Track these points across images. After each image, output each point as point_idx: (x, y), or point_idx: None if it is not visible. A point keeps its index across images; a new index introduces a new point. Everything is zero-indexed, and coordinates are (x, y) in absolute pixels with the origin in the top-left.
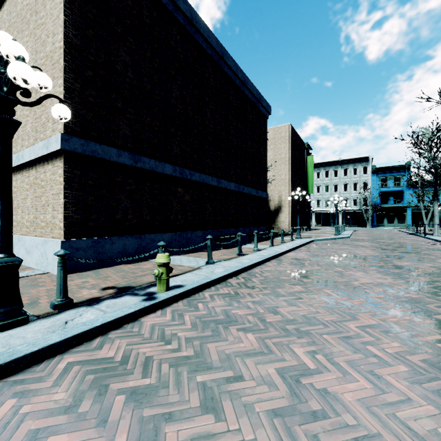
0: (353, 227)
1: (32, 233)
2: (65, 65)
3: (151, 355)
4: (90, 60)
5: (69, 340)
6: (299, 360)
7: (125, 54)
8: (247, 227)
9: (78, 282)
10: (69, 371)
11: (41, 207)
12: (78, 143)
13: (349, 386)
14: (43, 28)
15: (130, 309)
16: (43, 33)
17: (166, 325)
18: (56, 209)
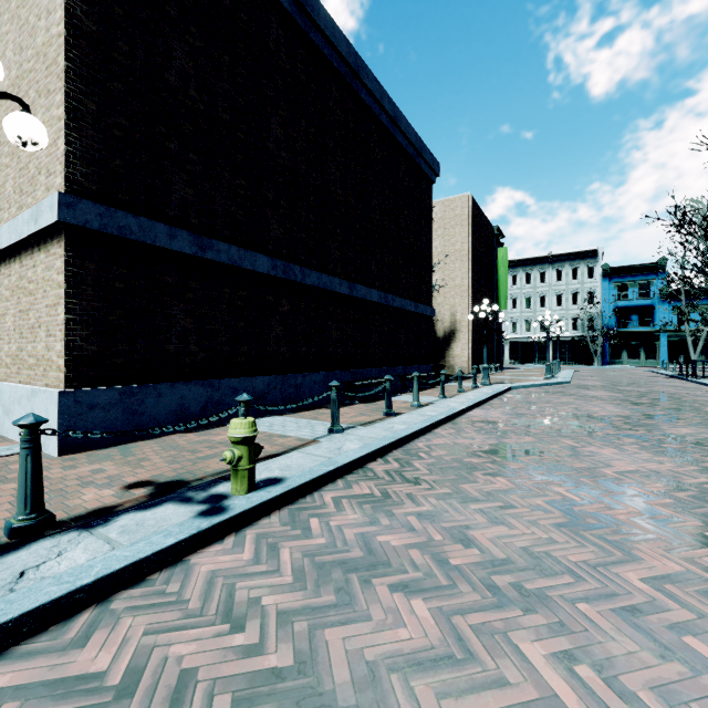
0: (572, 364)
1: (14, 376)
2: (68, 68)
3: (193, 667)
4: (117, 61)
5: (10, 626)
6: (540, 684)
7: (184, 56)
8: (399, 366)
9: (84, 472)
10: None
11: (29, 330)
12: (92, 212)
13: None
14: (32, 4)
15: (167, 538)
16: (32, 13)
17: (240, 575)
18: (53, 333)
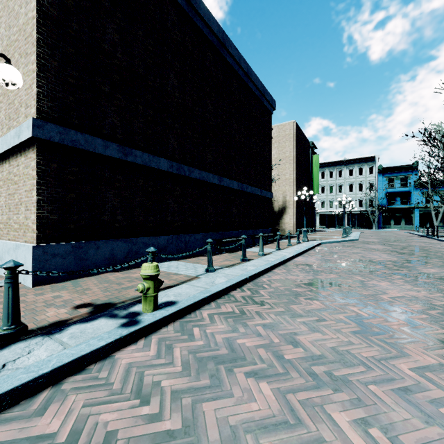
0: (359, 228)
1: (5, 236)
2: (39, 38)
3: (115, 429)
4: (70, 34)
5: None
6: (346, 441)
7: (113, 32)
8: (250, 229)
9: (48, 297)
10: None
11: (14, 206)
12: (54, 131)
13: None
14: None
15: (100, 342)
16: (16, 4)
17: (147, 366)
18: (29, 208)
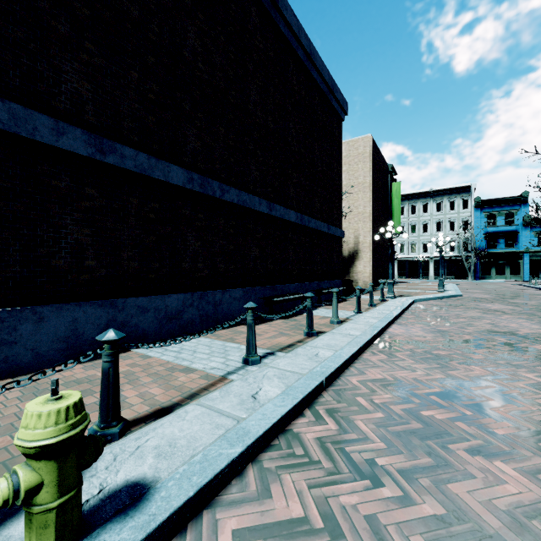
0: (449, 279)
1: None
2: None
3: None
4: None
5: None
6: None
7: None
8: (314, 281)
9: None
10: None
11: None
12: None
13: None
14: None
15: None
16: None
17: None
18: None
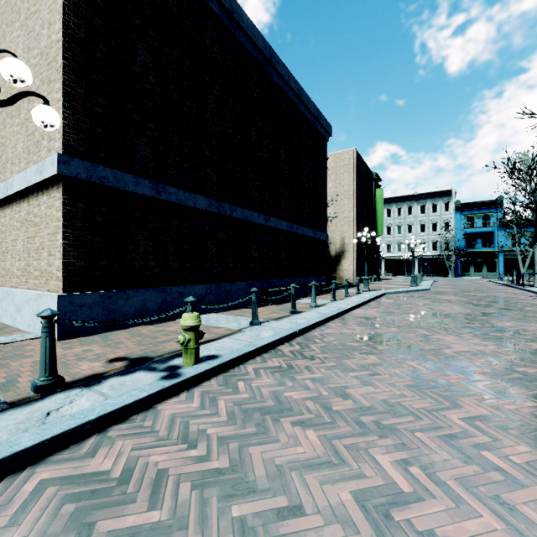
0: (432, 276)
1: (23, 284)
2: (64, 64)
3: (165, 468)
4: (98, 58)
5: (46, 444)
6: (385, 477)
7: (145, 53)
8: (301, 277)
9: (78, 351)
10: (38, 497)
11: (35, 251)
12: (81, 167)
13: (468, 525)
14: (37, 17)
15: (142, 393)
16: (37, 23)
17: (192, 416)
18: (53, 253)
